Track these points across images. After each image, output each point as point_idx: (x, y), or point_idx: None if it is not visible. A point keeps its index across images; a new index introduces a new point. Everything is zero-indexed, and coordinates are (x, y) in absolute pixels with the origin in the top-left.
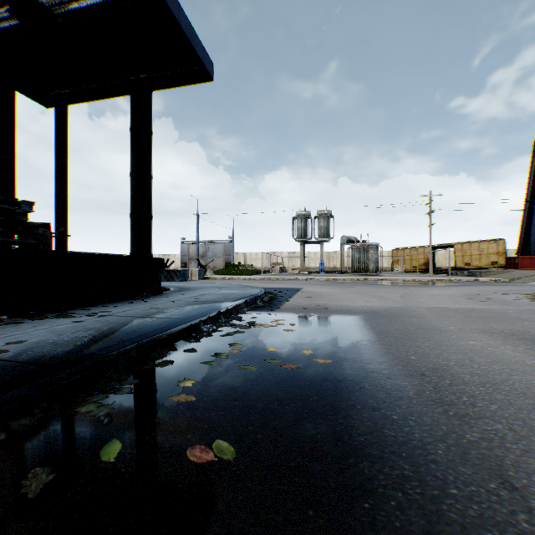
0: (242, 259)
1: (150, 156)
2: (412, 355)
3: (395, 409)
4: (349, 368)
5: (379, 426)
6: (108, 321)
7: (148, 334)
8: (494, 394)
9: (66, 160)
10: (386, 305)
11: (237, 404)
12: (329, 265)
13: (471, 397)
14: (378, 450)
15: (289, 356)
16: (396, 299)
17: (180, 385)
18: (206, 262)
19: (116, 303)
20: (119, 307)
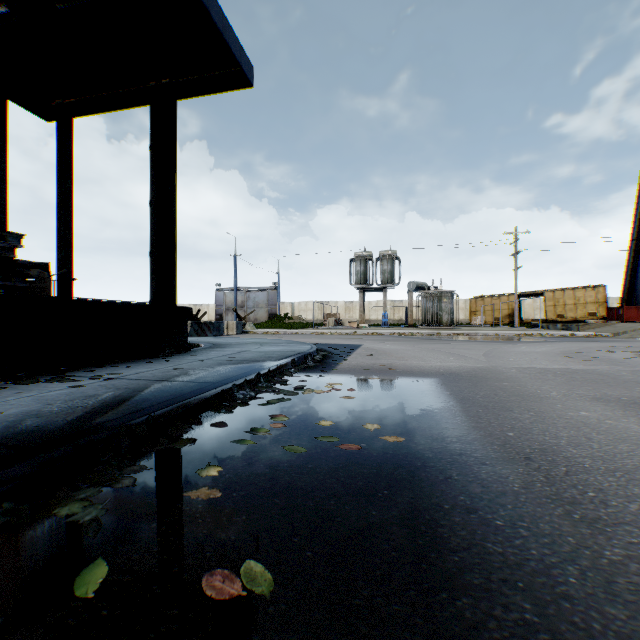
0: (290, 310)
1: (174, 181)
2: (509, 431)
3: (498, 510)
4: (429, 449)
5: (479, 537)
6: (115, 386)
7: (164, 404)
8: (629, 486)
9: (71, 186)
10: (467, 365)
11: (279, 502)
12: (394, 317)
13: (600, 491)
14: (481, 577)
15: (348, 432)
16: (479, 358)
17: (201, 474)
18: (246, 313)
19: (130, 363)
20: (133, 367)
